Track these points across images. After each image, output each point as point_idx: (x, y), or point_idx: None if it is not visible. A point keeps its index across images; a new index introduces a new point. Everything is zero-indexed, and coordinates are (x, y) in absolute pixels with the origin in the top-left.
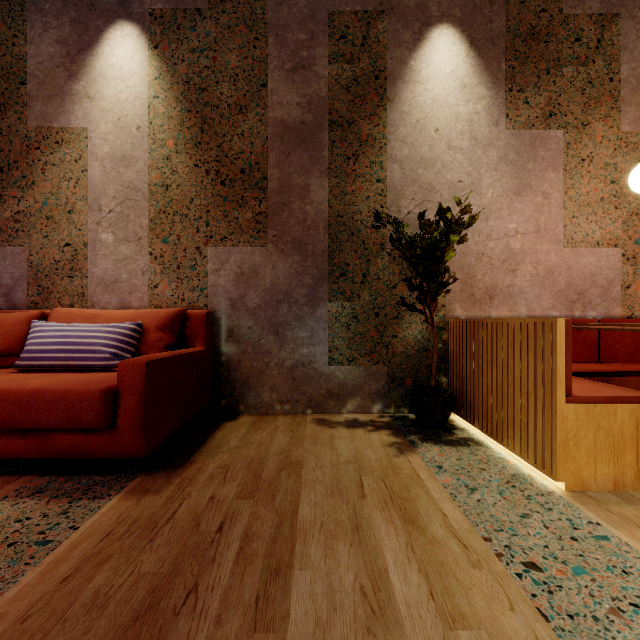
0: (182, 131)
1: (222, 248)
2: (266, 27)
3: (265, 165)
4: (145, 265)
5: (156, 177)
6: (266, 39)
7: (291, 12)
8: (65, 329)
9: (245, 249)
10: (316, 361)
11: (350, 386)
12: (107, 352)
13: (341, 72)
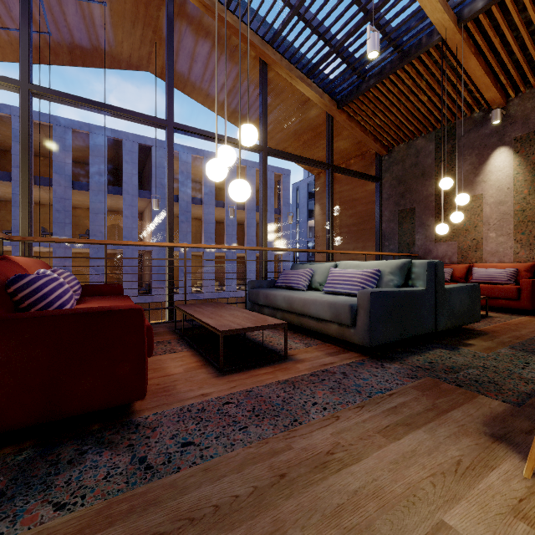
0: (532, 185)
1: None
2: None
3: None
4: (511, 245)
5: (517, 207)
6: None
7: None
8: (487, 270)
9: None
10: None
11: None
12: (505, 278)
13: None
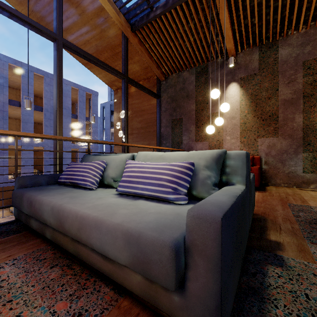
0: (249, 108)
1: (262, 138)
2: (278, 72)
3: (277, 113)
4: (238, 144)
5: (242, 121)
6: (278, 76)
7: (287, 66)
8: None
9: (270, 138)
10: (297, 171)
11: (312, 180)
12: None
13: (308, 79)
